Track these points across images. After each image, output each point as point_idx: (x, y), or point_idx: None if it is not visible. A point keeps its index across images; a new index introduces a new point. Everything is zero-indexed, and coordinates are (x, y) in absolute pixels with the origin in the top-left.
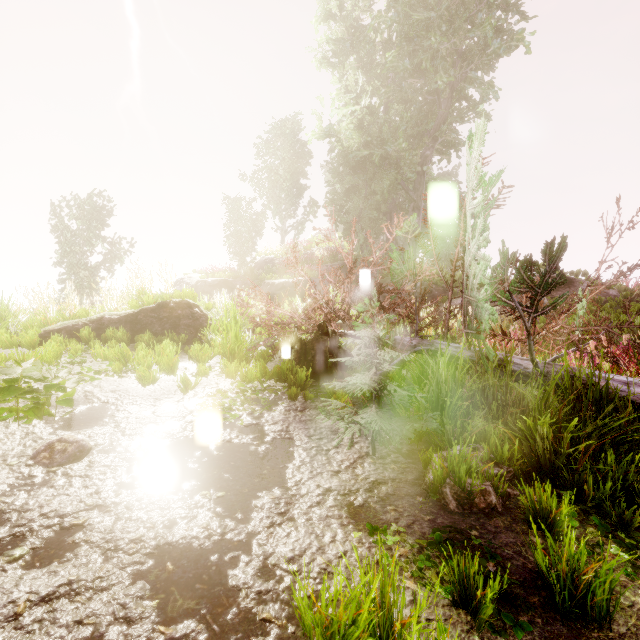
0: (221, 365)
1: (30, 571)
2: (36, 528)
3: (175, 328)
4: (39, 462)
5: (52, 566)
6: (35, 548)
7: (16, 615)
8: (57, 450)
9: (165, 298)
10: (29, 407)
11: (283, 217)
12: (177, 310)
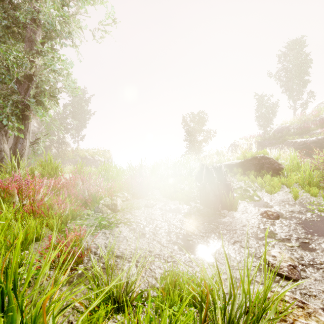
0: (298, 188)
1: (307, 251)
2: (291, 238)
3: (261, 168)
4: (264, 217)
5: (314, 253)
6: (299, 245)
7: (320, 263)
8: (269, 214)
9: (252, 154)
10: (247, 197)
11: (294, 99)
12: (262, 160)
